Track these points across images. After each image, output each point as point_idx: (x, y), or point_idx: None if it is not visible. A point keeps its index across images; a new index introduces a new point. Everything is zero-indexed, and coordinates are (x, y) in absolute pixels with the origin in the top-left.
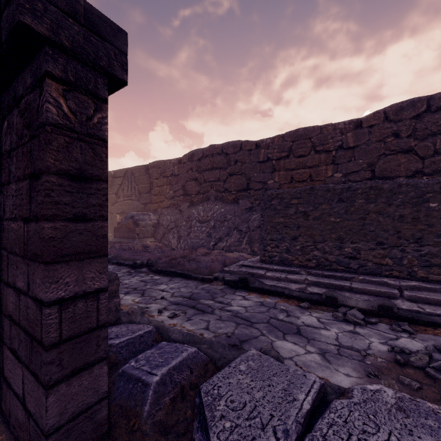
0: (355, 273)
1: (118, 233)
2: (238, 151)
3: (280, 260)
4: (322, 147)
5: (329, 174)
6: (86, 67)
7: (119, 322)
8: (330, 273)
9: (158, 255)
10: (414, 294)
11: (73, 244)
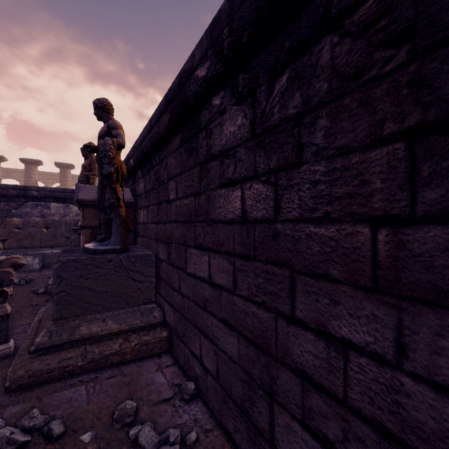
0: None
1: None
2: None
3: None
4: None
5: None
6: None
7: None
8: None
9: None
10: None
11: None
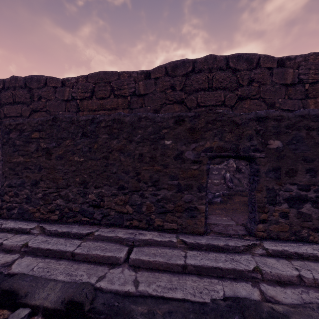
0: (98, 225)
1: None
2: (42, 86)
3: (20, 212)
4: (120, 92)
5: None
6: None
7: None
8: (64, 230)
9: None
10: (138, 257)
11: None
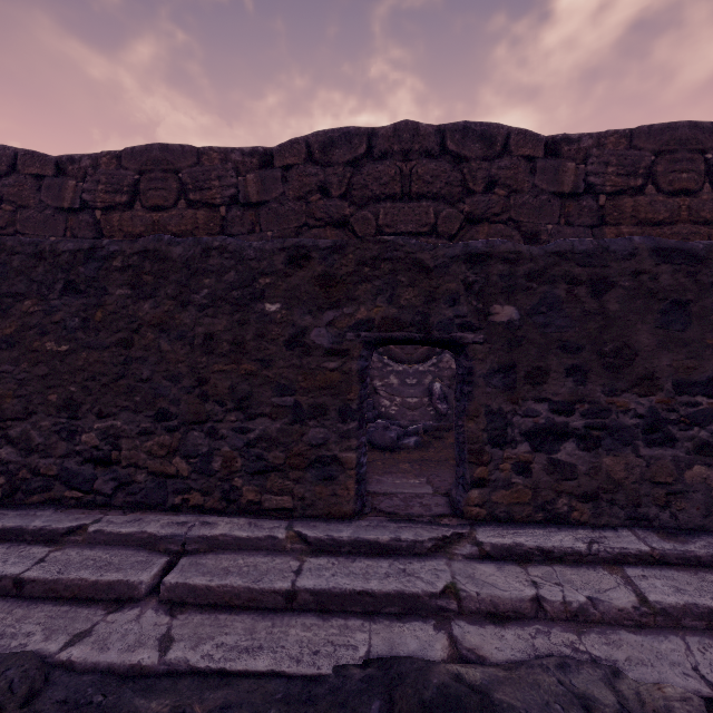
0: (106, 509)
1: None
2: (3, 172)
3: None
4: (200, 195)
5: None
6: None
7: None
8: (9, 525)
9: None
10: (185, 579)
11: None
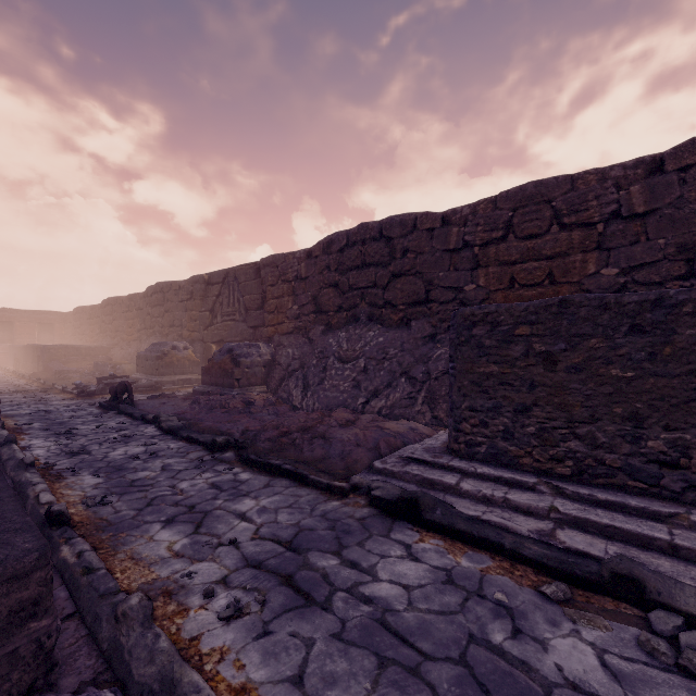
0: (677, 503)
1: (209, 377)
2: (408, 232)
3: (491, 453)
4: (576, 217)
5: (589, 270)
6: None
7: (97, 634)
8: (611, 499)
9: (266, 419)
10: None
11: None
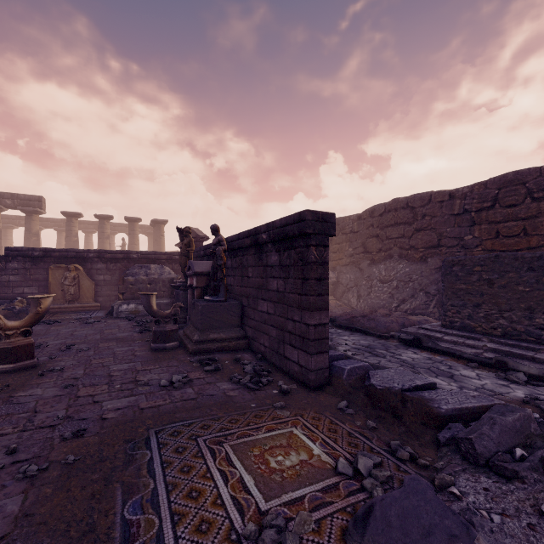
0: None
1: None
2: (426, 204)
3: (462, 326)
4: (542, 194)
5: None
6: (322, 236)
7: None
8: (514, 343)
9: (338, 313)
10: None
11: (318, 305)
